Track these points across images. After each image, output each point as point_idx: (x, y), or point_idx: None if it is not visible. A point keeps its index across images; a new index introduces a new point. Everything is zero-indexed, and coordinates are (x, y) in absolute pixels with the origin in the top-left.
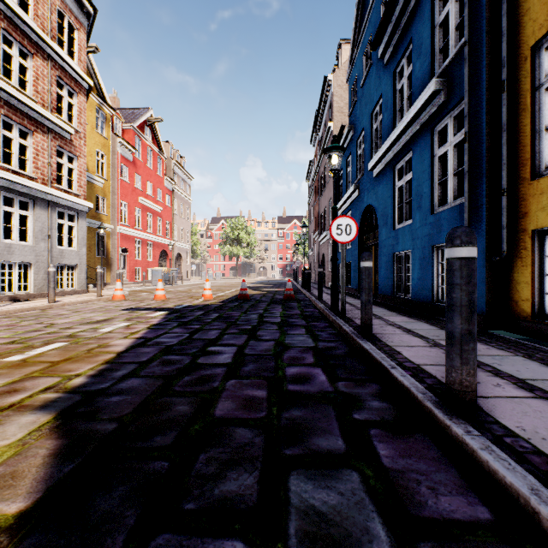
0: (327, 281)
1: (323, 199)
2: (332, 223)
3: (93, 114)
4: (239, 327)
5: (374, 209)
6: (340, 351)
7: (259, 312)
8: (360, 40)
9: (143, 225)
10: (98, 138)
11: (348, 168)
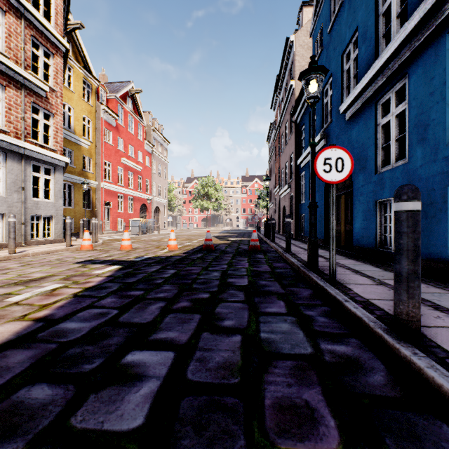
0: None
1: (283, 156)
2: (317, 157)
3: (80, 84)
4: (193, 295)
5: None
6: (375, 378)
7: (222, 268)
8: None
9: (125, 182)
10: (85, 105)
11: None
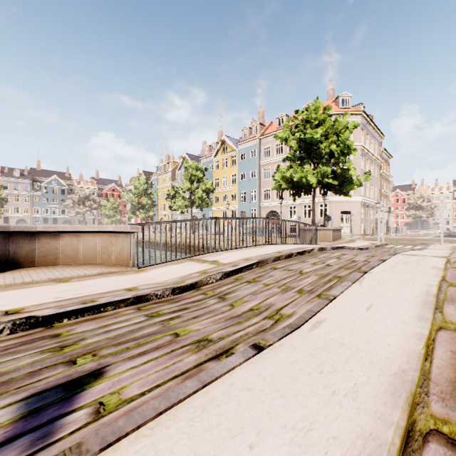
0: None
1: None
2: None
3: None
4: None
5: None
6: None
7: None
8: None
9: None
10: None
11: None
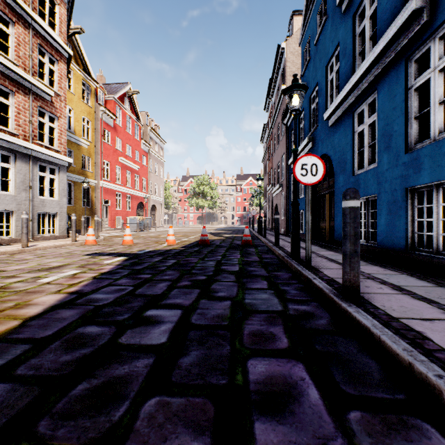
0: (280, 228)
1: (276, 156)
2: (296, 163)
3: (80, 86)
4: (192, 278)
5: (328, 159)
6: (321, 321)
7: (216, 259)
8: (313, 1)
9: (123, 181)
10: (84, 107)
11: (301, 124)
